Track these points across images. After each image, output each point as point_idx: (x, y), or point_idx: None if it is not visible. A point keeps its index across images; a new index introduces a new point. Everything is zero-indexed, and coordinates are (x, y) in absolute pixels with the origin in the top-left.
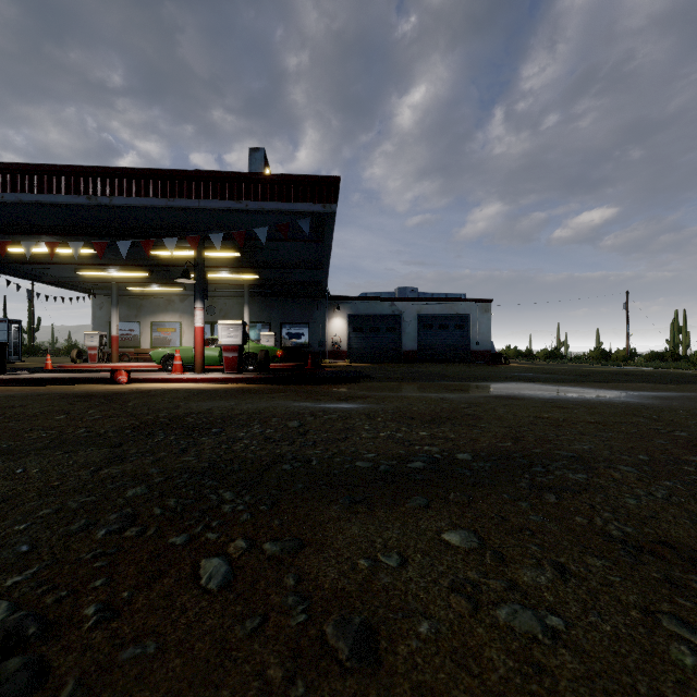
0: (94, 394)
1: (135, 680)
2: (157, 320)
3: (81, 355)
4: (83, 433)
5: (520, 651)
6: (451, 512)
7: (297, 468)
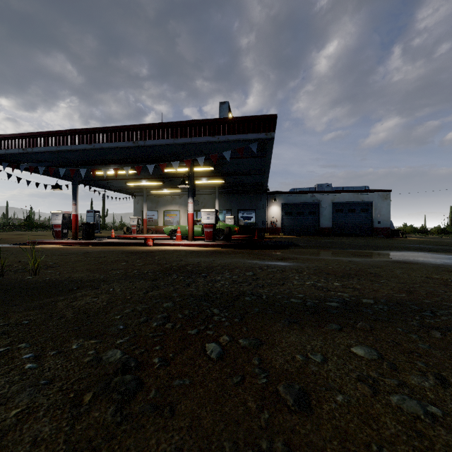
0: (137, 252)
1: (182, 394)
2: (166, 209)
3: (128, 230)
4: (136, 273)
5: (406, 422)
6: (357, 335)
7: (254, 300)
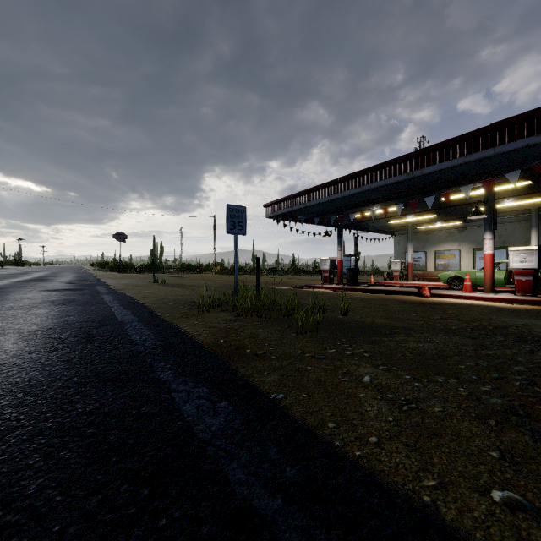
0: (416, 302)
1: None
2: (438, 249)
3: (388, 275)
4: (440, 326)
5: None
6: None
7: None
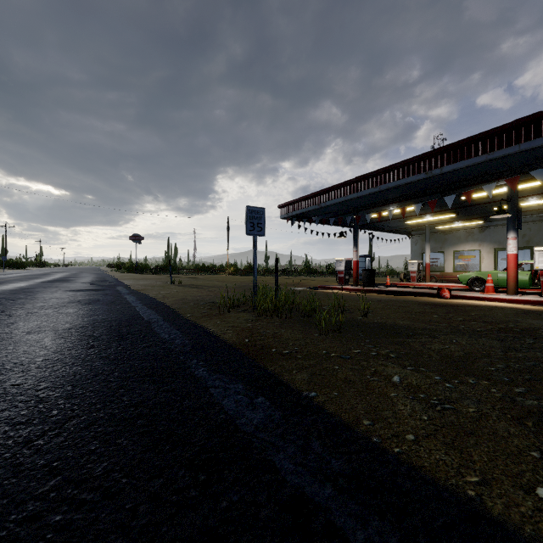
0: (436, 304)
1: None
2: (457, 250)
3: (405, 277)
4: (465, 328)
5: None
6: None
7: None
